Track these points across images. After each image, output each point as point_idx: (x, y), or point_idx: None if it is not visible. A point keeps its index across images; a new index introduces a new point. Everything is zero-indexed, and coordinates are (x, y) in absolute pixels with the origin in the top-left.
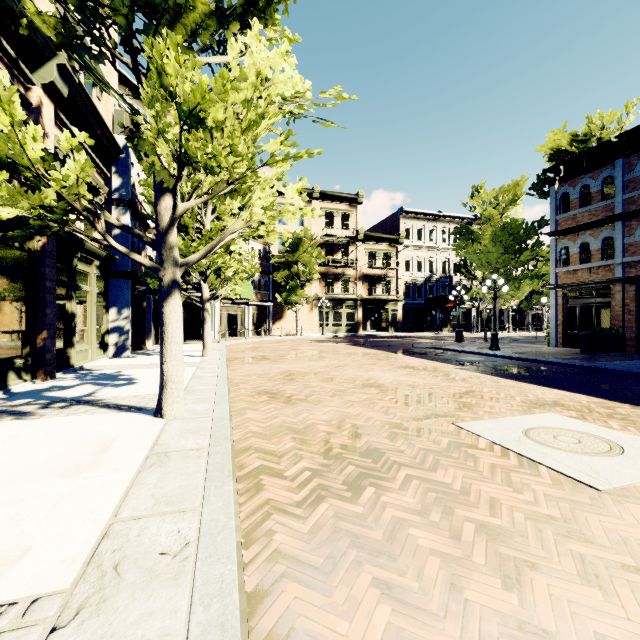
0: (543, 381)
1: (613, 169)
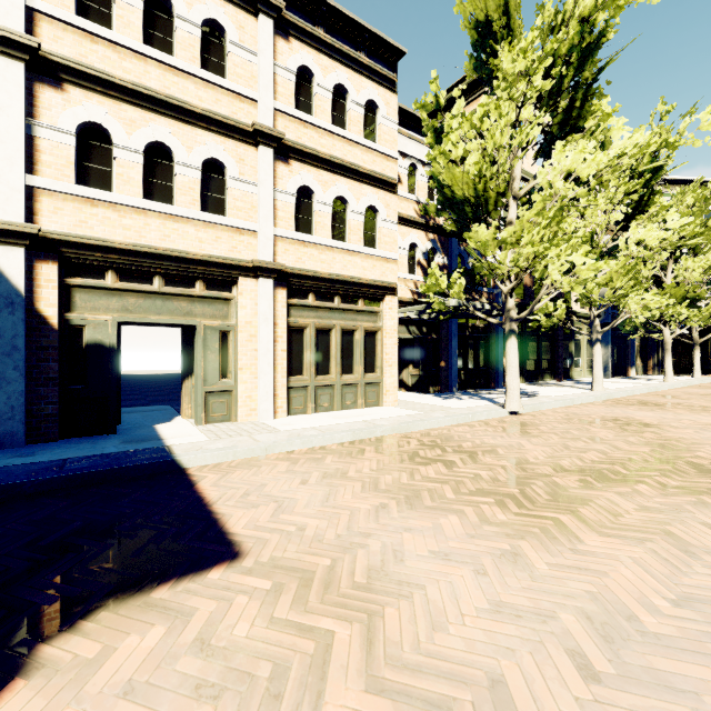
0: None
1: None
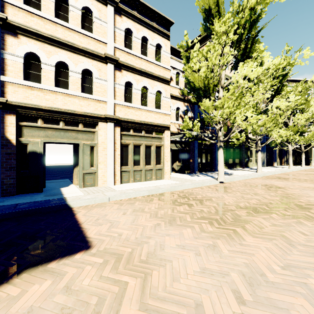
0: None
1: None
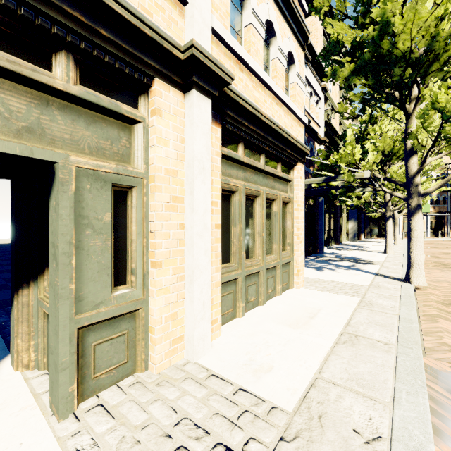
0: None
1: None
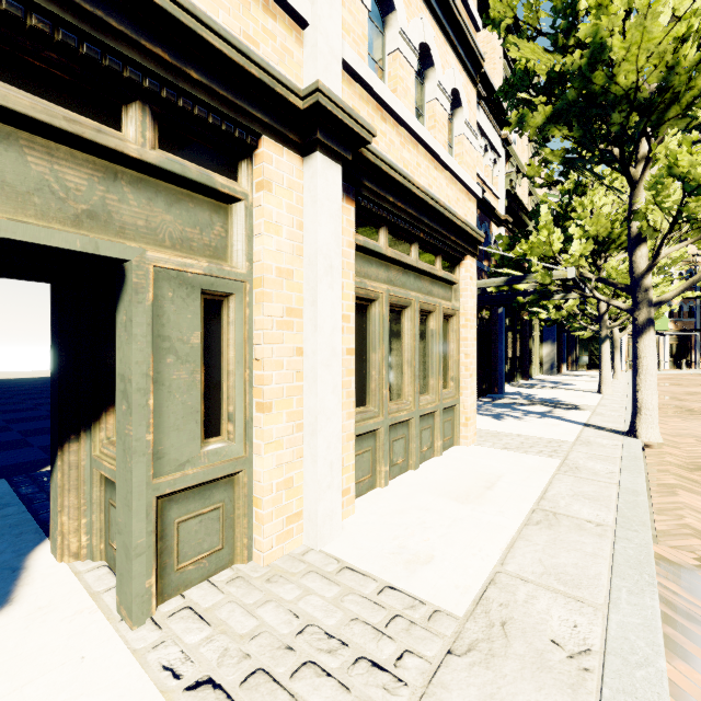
0: None
1: None
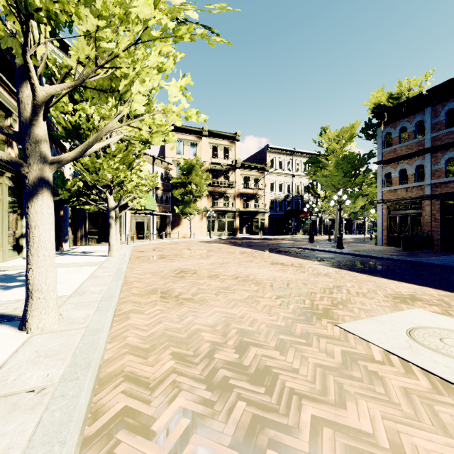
0: (389, 275)
1: (424, 115)
